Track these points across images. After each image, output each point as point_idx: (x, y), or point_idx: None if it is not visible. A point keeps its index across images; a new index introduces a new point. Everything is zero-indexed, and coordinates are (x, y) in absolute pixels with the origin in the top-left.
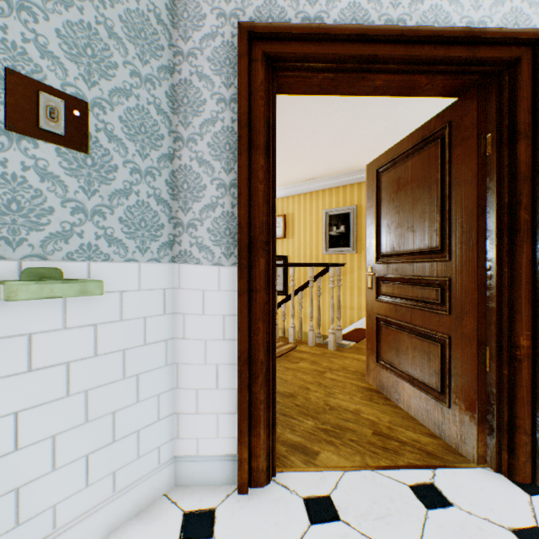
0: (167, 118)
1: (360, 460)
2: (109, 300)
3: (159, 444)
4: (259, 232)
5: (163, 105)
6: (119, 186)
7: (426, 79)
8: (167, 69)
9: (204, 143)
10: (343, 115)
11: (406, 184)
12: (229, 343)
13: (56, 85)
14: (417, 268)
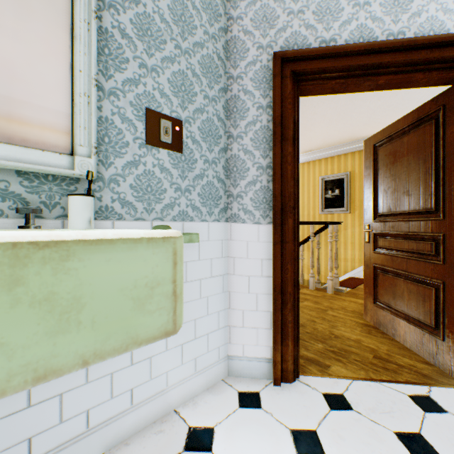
0: (223, 123)
1: (364, 374)
2: (193, 246)
3: (219, 345)
4: (288, 200)
5: (221, 115)
6: (197, 172)
7: (422, 75)
8: (223, 90)
9: (247, 138)
10: (340, 99)
11: (402, 157)
12: (265, 279)
13: (167, 113)
14: (412, 225)
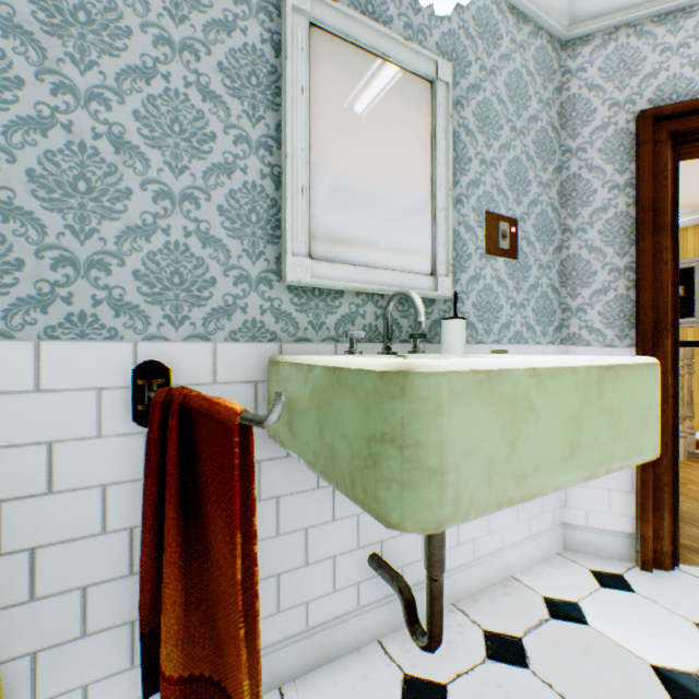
0: (556, 214)
1: None
2: None
3: (552, 507)
4: (662, 314)
5: (554, 203)
6: (530, 282)
7: None
8: (556, 169)
9: (593, 231)
10: None
11: None
12: None
13: (503, 213)
14: None
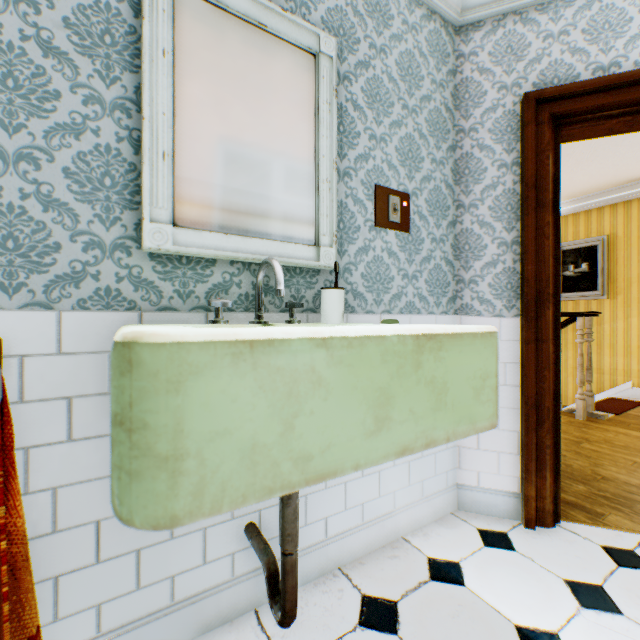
0: (450, 190)
1: None
2: None
3: (446, 469)
4: (544, 286)
5: (448, 180)
6: (424, 254)
7: None
8: (450, 148)
9: (484, 207)
10: None
11: None
12: (509, 388)
13: (394, 187)
14: None
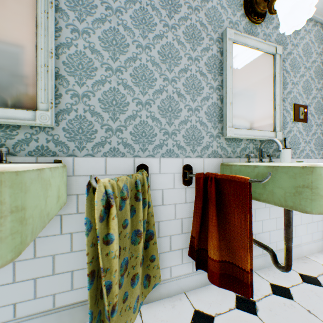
0: None
1: None
2: None
3: (322, 229)
4: None
5: (322, 97)
6: (312, 132)
7: None
8: None
9: None
10: None
11: None
12: None
13: (300, 103)
14: None
